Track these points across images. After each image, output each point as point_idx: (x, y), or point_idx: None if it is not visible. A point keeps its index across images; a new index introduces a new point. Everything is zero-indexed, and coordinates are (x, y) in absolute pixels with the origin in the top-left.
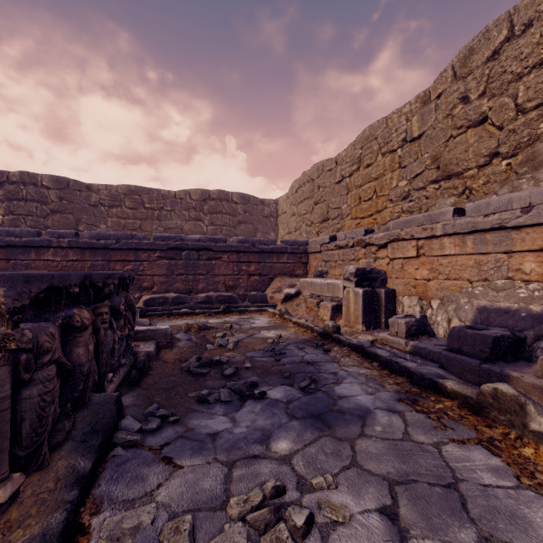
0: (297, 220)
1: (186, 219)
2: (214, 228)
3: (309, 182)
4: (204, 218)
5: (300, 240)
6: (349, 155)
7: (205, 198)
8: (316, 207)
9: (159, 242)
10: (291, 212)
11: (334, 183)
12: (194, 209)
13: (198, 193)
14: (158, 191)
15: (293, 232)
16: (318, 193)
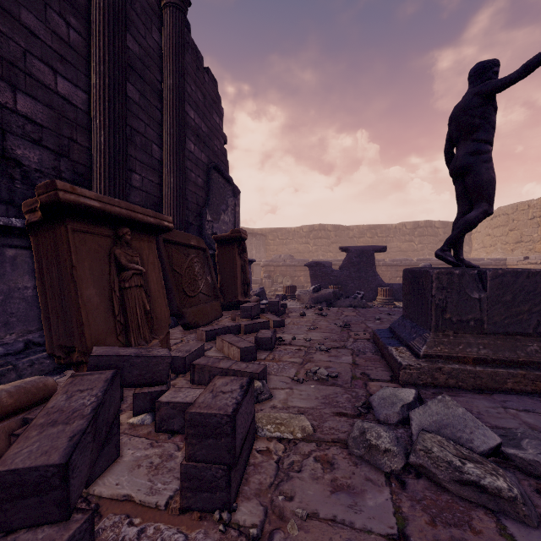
0: (492, 239)
1: (402, 241)
2: (421, 246)
3: (504, 215)
4: (415, 240)
5: (501, 258)
6: (539, 204)
7: (415, 227)
8: (511, 233)
9: (419, 262)
10: (486, 233)
11: (527, 219)
12: (408, 235)
13: (411, 225)
14: (385, 226)
15: (487, 247)
16: (512, 224)
